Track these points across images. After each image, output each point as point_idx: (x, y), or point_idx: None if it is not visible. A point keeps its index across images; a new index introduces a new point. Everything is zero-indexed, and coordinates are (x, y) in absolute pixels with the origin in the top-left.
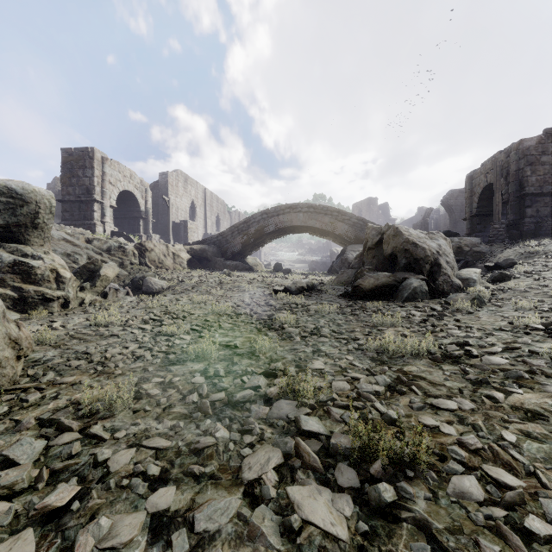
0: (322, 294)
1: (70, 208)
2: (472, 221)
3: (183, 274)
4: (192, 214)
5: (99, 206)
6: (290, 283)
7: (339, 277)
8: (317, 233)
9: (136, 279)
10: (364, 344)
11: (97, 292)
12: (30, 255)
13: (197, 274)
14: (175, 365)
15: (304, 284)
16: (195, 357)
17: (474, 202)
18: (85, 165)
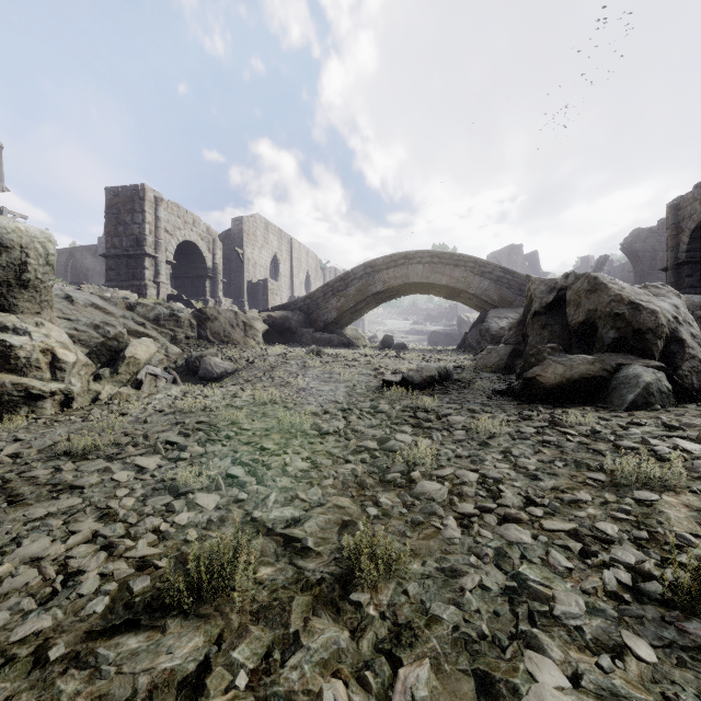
0: (464, 389)
1: (116, 265)
2: (677, 271)
3: (256, 352)
4: (275, 271)
5: (152, 262)
6: (408, 367)
7: (484, 358)
8: (443, 293)
9: (191, 358)
10: (649, 573)
11: (120, 382)
12: (11, 328)
13: (275, 352)
14: (132, 630)
15: (433, 371)
16: (198, 590)
17: (682, 243)
18: (134, 208)
